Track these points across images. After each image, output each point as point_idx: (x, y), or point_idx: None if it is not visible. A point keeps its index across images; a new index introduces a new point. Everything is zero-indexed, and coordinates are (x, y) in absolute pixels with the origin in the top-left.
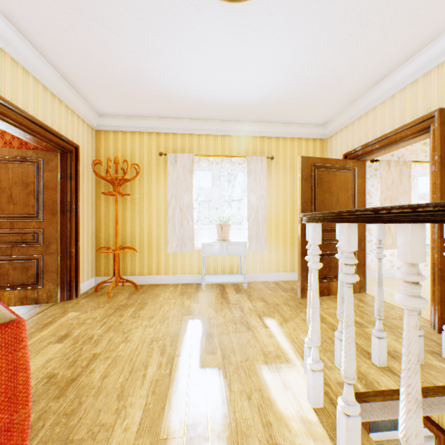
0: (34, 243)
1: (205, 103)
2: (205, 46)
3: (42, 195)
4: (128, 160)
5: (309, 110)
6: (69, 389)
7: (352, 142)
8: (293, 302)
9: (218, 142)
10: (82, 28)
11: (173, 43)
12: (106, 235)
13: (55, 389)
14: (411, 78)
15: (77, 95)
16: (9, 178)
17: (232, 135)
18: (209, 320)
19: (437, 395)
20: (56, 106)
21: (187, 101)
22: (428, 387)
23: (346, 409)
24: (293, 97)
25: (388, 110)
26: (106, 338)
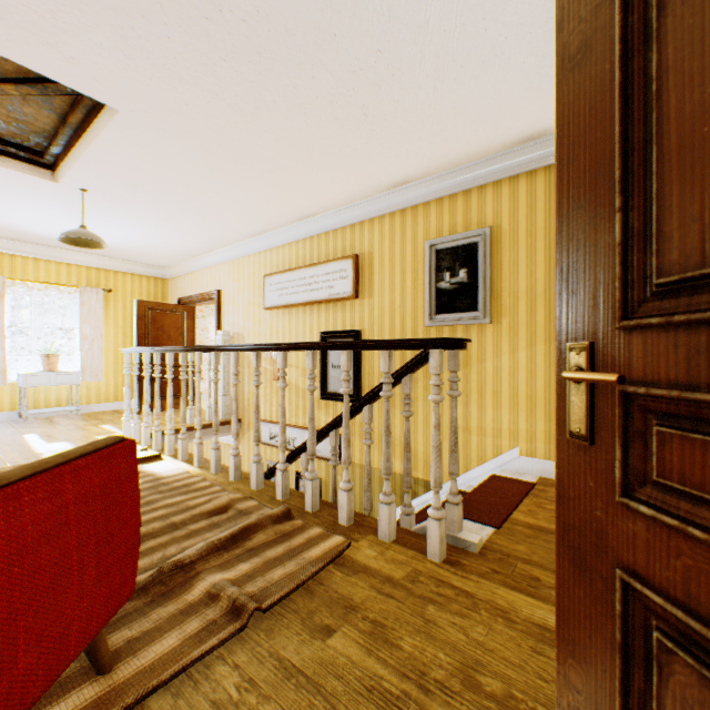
0: None
1: (30, 233)
2: (44, 215)
3: None
4: None
5: (147, 257)
6: None
7: (185, 290)
8: None
9: (42, 266)
10: None
11: (10, 207)
12: None
13: None
14: (210, 264)
15: None
16: None
17: (61, 262)
18: (46, 432)
19: (193, 431)
20: None
21: (5, 228)
22: (189, 427)
23: (135, 421)
24: (130, 249)
25: (202, 277)
26: None
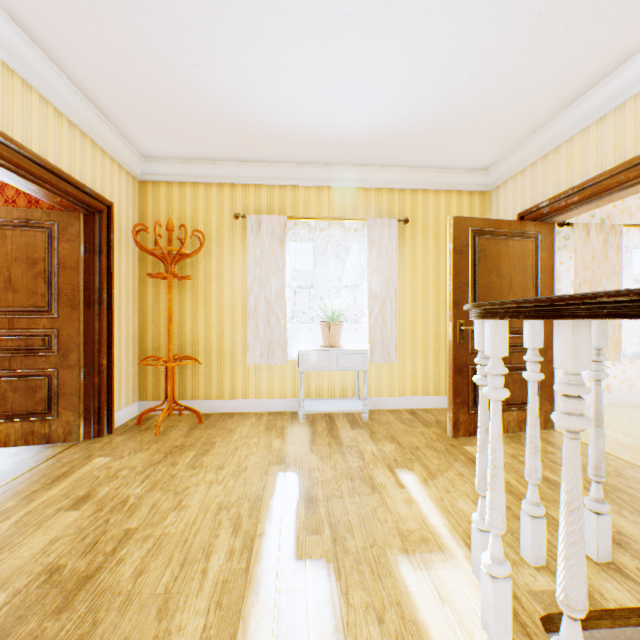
0: (44, 350)
1: (304, 136)
2: (304, 40)
3: (56, 277)
4: (189, 225)
5: (464, 145)
6: (80, 595)
7: (532, 195)
8: (441, 445)
9: (324, 197)
10: (110, 13)
11: (254, 35)
12: (155, 338)
13: (58, 594)
14: (635, 87)
15: (110, 126)
16: (7, 252)
17: (345, 187)
18: (311, 473)
19: None
20: (77, 142)
21: (276, 133)
22: None
23: None
24: (440, 125)
25: (594, 140)
26: (147, 503)
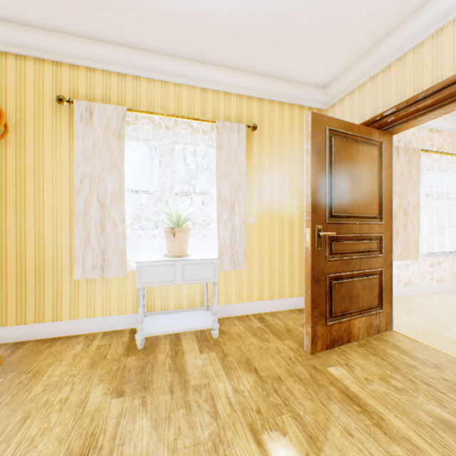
0: None
1: None
2: None
3: None
4: None
5: (313, 50)
6: None
7: (372, 107)
8: (303, 369)
9: (170, 93)
10: None
11: None
12: None
13: None
14: None
15: None
16: None
17: (193, 86)
18: None
19: None
20: None
21: None
22: None
23: None
24: (297, 11)
25: (450, 41)
26: None
